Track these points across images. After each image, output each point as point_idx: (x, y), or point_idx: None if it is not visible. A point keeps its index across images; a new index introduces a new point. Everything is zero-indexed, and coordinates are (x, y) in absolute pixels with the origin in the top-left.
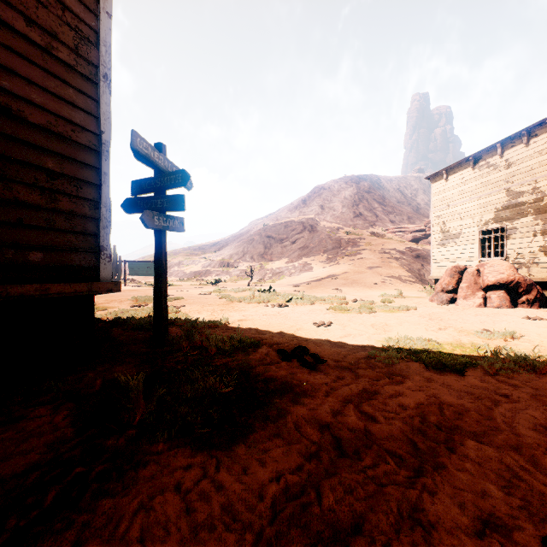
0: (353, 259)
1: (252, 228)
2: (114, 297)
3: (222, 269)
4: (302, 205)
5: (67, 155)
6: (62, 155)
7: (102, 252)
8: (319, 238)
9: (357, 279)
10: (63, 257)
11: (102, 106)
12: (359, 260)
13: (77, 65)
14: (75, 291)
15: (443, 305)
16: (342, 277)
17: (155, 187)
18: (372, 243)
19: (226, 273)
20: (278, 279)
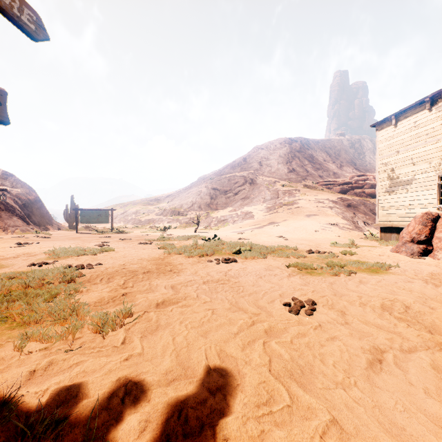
0: (291, 208)
1: (200, 182)
2: (37, 248)
3: (173, 217)
4: (243, 162)
5: None
6: None
7: None
8: (258, 190)
9: (298, 227)
10: None
11: None
12: (296, 208)
13: None
14: None
15: (419, 259)
16: (283, 224)
17: None
18: (306, 193)
19: (176, 220)
20: (222, 226)
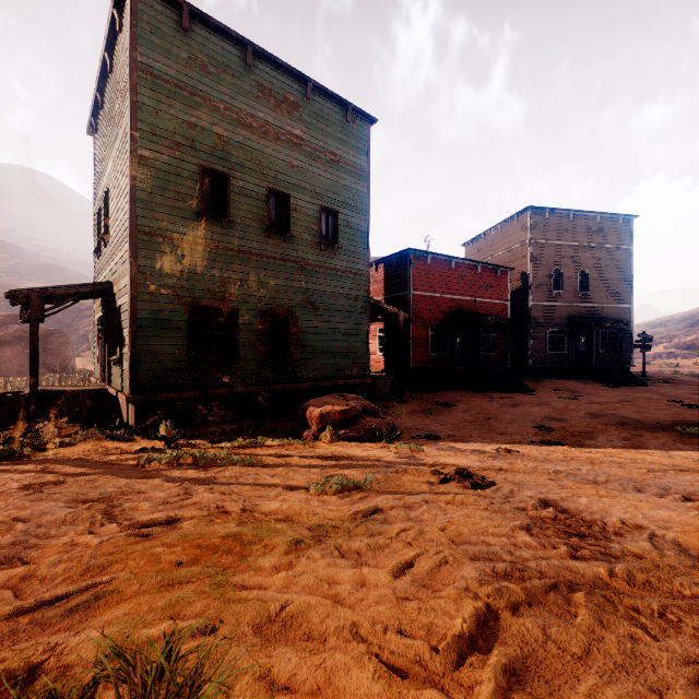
0: None
1: None
2: None
3: (690, 352)
4: None
5: (626, 343)
6: (626, 343)
7: (632, 359)
8: None
9: None
10: (626, 360)
11: (632, 331)
12: None
13: (628, 326)
14: (628, 366)
15: None
16: None
17: (642, 342)
18: None
19: (695, 355)
20: None
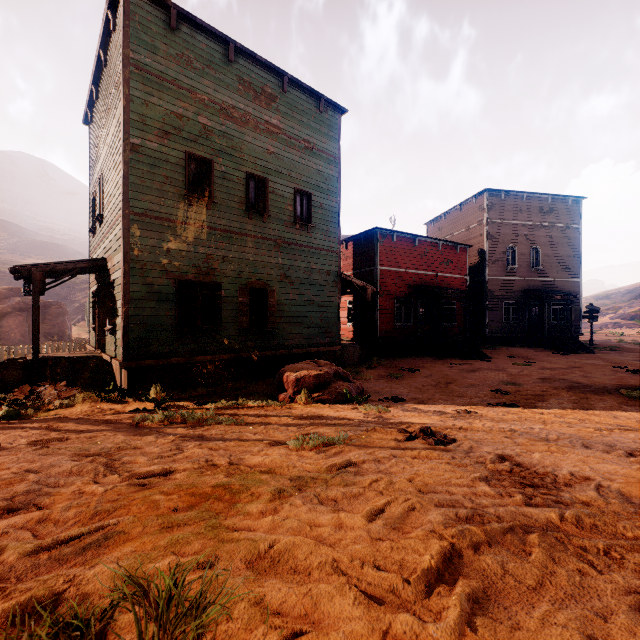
0: None
1: None
2: None
3: (634, 322)
4: None
5: (575, 314)
6: (575, 314)
7: (580, 328)
8: None
9: None
10: (575, 330)
11: (580, 303)
12: None
13: (577, 299)
14: (577, 335)
15: None
16: None
17: (590, 313)
18: None
19: (638, 325)
20: None
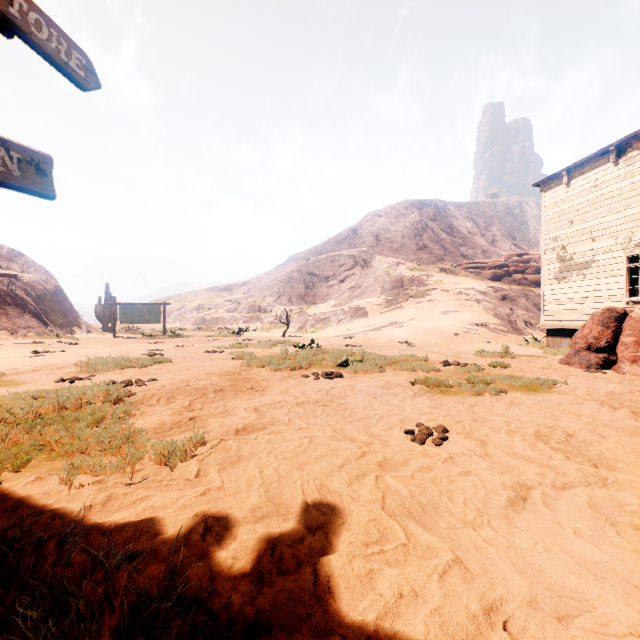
0: (420, 301)
1: (290, 264)
2: (63, 359)
3: (251, 315)
4: (352, 236)
5: None
6: None
7: None
8: (374, 276)
9: (430, 328)
10: None
11: None
12: (428, 302)
13: None
14: None
15: (597, 373)
16: (409, 325)
17: None
18: (443, 281)
19: (256, 319)
20: (322, 328)
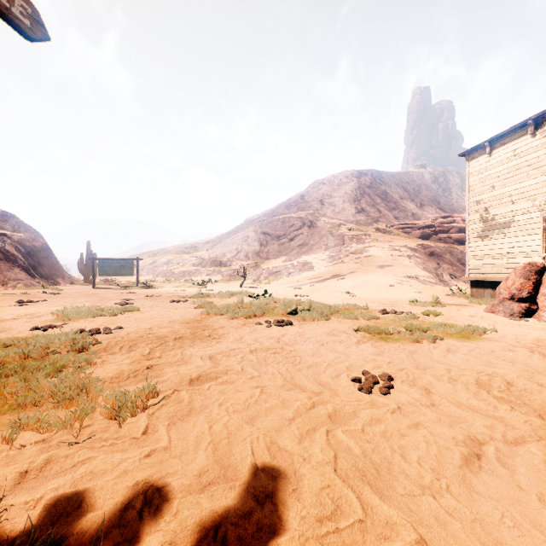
0: (359, 257)
1: (247, 225)
2: (43, 308)
3: (213, 268)
4: (300, 201)
5: None
6: None
7: None
8: (319, 235)
9: (368, 280)
10: None
11: None
12: (366, 258)
13: None
14: None
15: (520, 320)
16: (349, 277)
17: None
18: (379, 239)
19: (217, 272)
20: (275, 280)
